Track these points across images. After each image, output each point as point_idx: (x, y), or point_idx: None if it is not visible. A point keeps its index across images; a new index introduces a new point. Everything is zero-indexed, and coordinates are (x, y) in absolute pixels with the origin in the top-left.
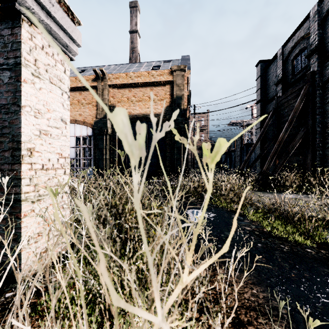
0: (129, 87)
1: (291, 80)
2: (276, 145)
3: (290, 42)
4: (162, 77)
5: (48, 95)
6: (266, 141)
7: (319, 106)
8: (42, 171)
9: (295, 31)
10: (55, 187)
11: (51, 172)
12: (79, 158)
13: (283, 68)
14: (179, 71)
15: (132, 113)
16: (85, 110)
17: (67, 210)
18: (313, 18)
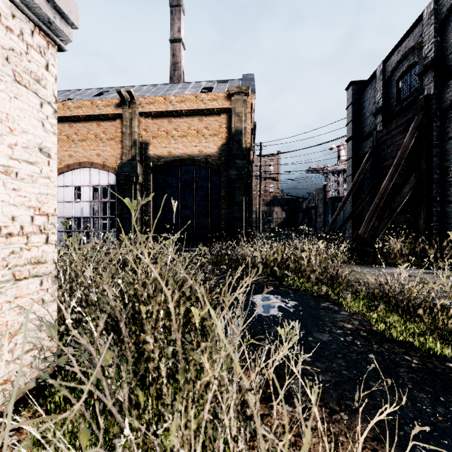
0: (169, 116)
1: (396, 108)
2: (377, 198)
3: (395, 55)
4: (215, 103)
5: (11, 103)
6: (360, 194)
7: (436, 144)
8: None
9: (401, 39)
10: (26, 267)
11: (17, 240)
12: (97, 216)
13: (385, 91)
14: (239, 94)
15: (173, 153)
16: (105, 148)
17: (52, 305)
18: (428, 21)
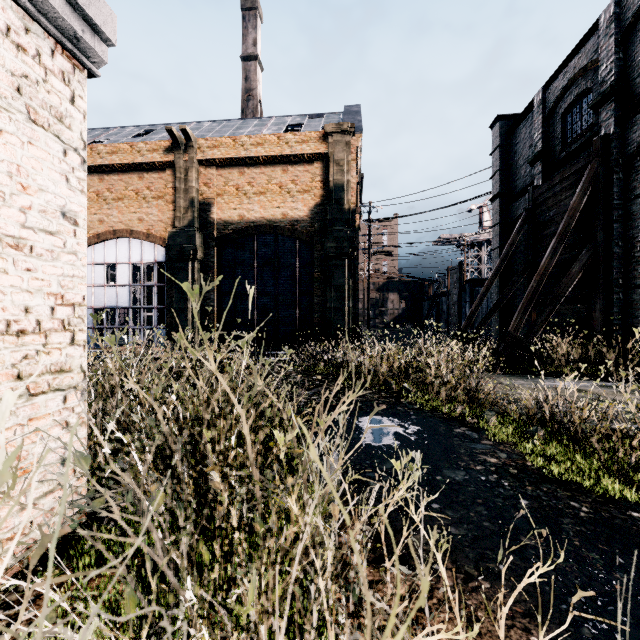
0: (241, 165)
1: (561, 154)
2: (533, 281)
3: (559, 78)
4: (305, 147)
5: (24, 150)
6: (511, 275)
7: (618, 205)
8: (5, 339)
9: (569, 56)
10: (44, 377)
11: (32, 340)
12: (138, 307)
13: (545, 129)
14: (339, 134)
15: (247, 217)
16: (150, 210)
17: (79, 429)
18: (607, 30)
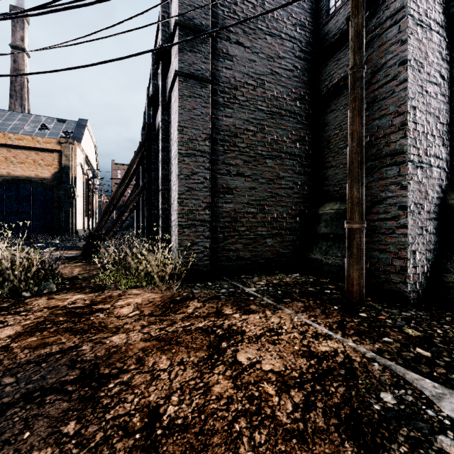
0: (8, 147)
1: None
2: None
3: None
4: (49, 145)
5: None
6: None
7: None
8: None
9: None
10: None
11: None
12: None
13: None
14: (67, 143)
15: (13, 174)
16: None
17: None
18: None
